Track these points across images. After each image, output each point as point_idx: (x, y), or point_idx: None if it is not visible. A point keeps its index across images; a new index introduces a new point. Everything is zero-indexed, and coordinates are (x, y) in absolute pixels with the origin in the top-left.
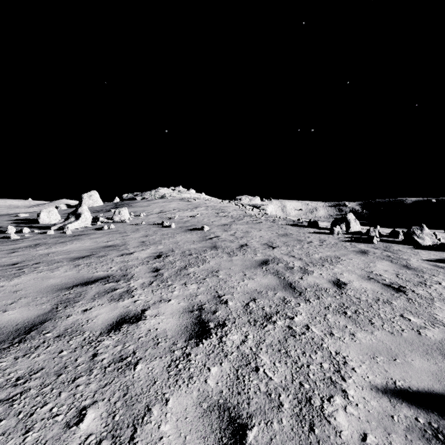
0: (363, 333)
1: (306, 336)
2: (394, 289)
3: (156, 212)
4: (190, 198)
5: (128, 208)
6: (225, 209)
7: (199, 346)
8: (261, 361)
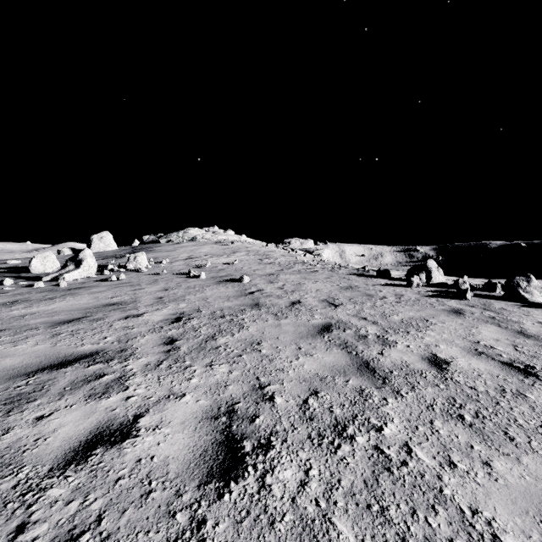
0: (505, 461)
1: (409, 469)
2: (520, 371)
3: (183, 258)
4: (227, 241)
5: (148, 254)
6: (271, 255)
7: (224, 499)
8: (339, 536)
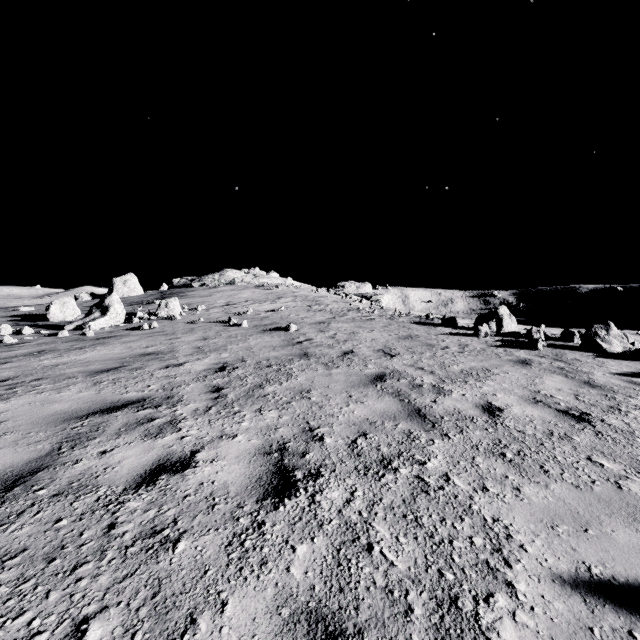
0: (534, 487)
1: (445, 492)
2: (574, 418)
3: (221, 304)
4: (271, 284)
5: (180, 299)
6: (321, 300)
7: (279, 510)
8: (377, 534)
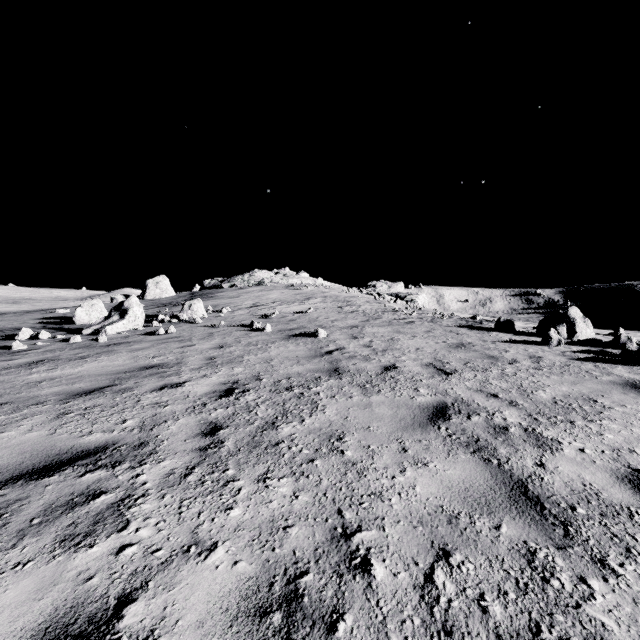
0: None
1: None
2: None
3: (247, 306)
4: (300, 285)
5: (207, 301)
6: (353, 301)
7: None
8: None
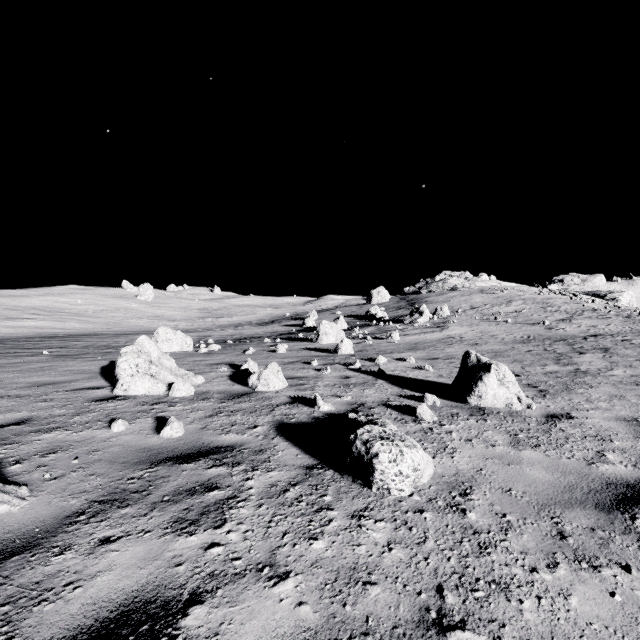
0: None
1: (633, 356)
2: None
3: (468, 308)
4: (492, 289)
5: (428, 305)
6: (551, 302)
7: (586, 354)
8: (612, 357)
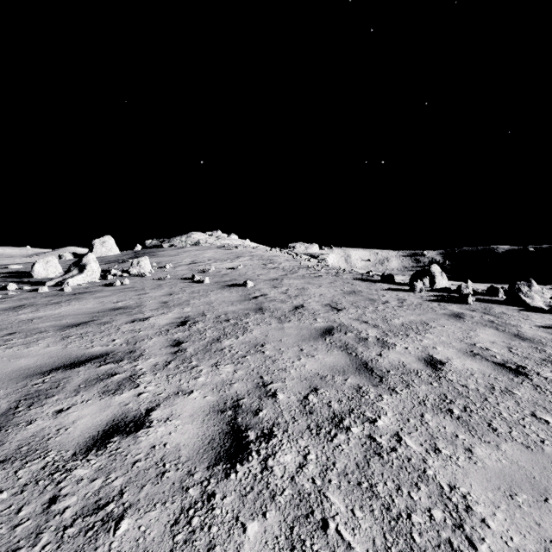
0: (485, 447)
1: (398, 454)
2: (511, 371)
3: (187, 263)
4: (231, 245)
5: (151, 258)
6: (275, 259)
7: (230, 478)
8: (331, 506)
